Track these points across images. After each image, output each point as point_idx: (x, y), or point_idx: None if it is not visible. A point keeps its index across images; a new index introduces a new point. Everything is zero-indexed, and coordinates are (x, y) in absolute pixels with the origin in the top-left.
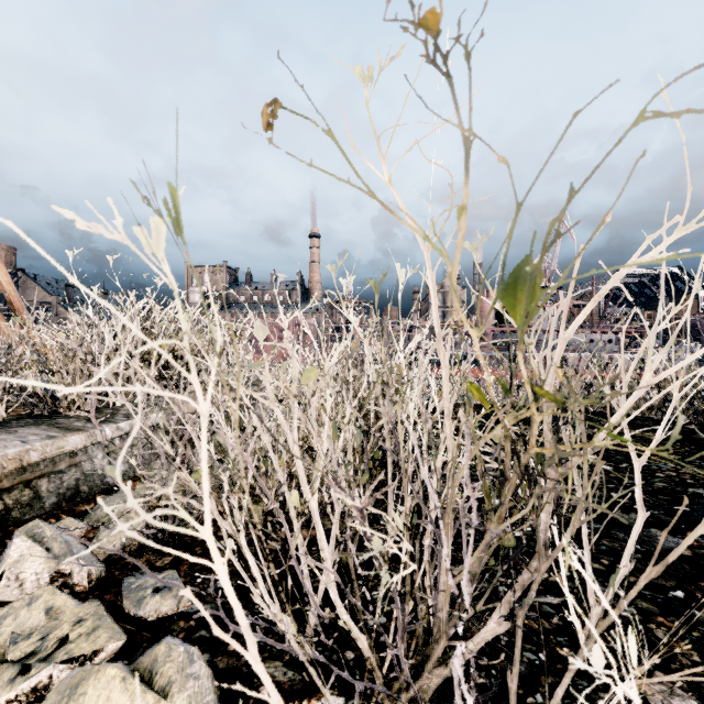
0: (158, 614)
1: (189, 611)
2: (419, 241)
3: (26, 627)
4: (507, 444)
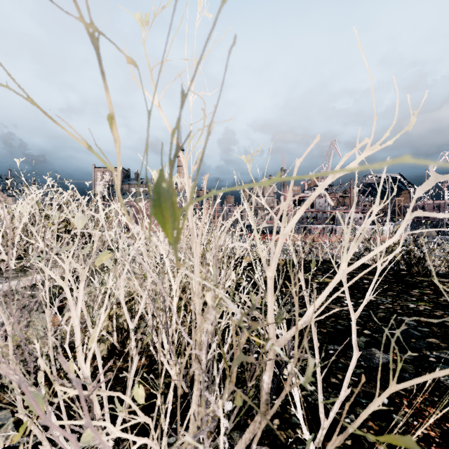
0: None
1: (16, 445)
2: (179, 153)
3: None
4: (233, 324)
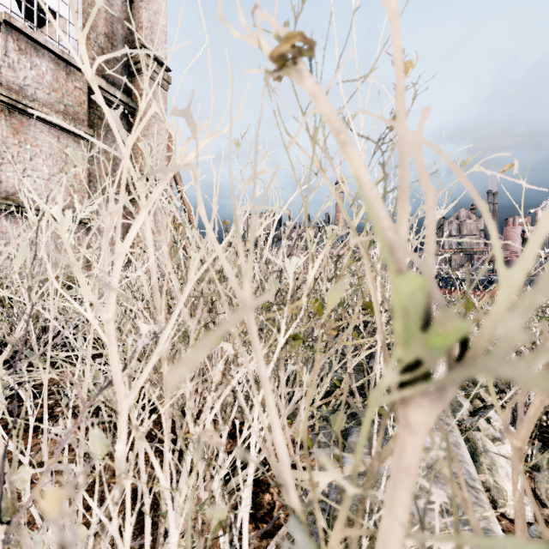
0: None
1: None
2: None
3: None
4: None
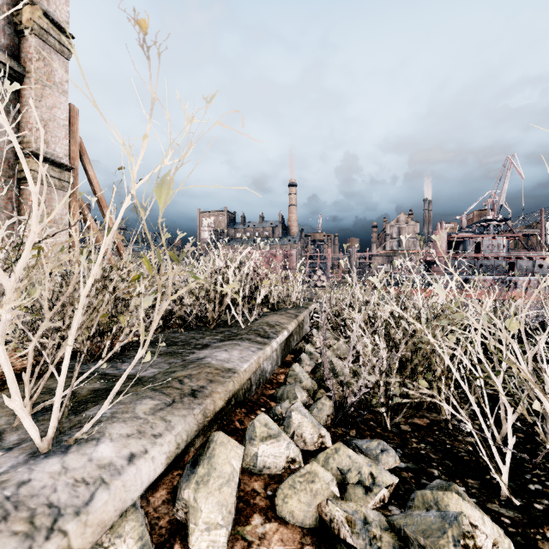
0: (388, 466)
1: (401, 466)
2: None
3: (343, 465)
4: None
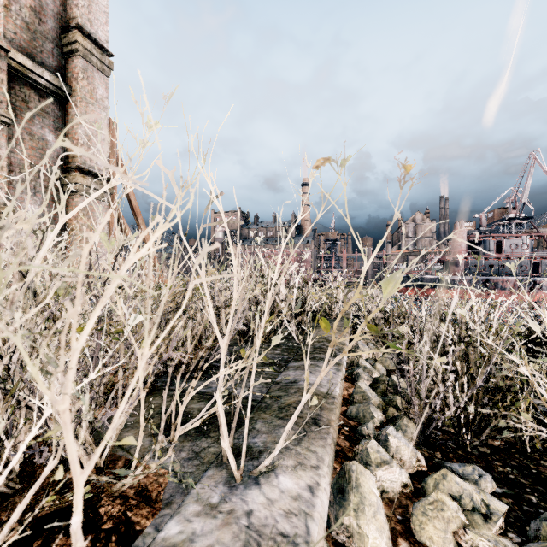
0: (488, 491)
1: (498, 491)
2: None
3: (454, 491)
4: None
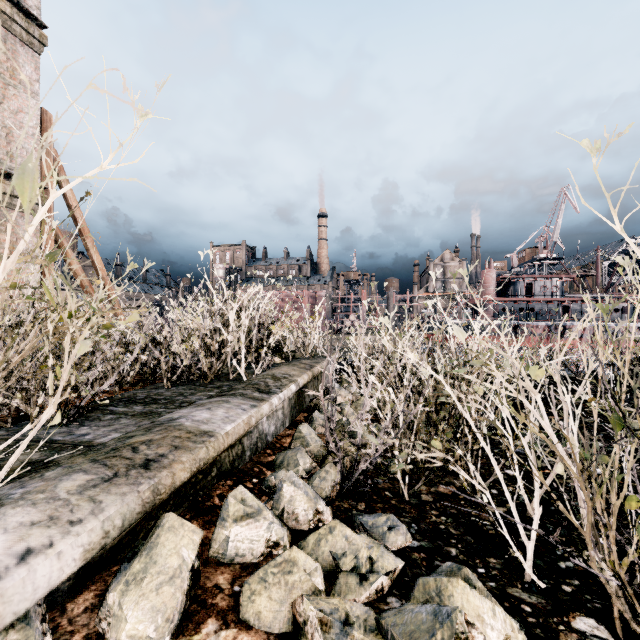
0: (397, 546)
1: (413, 545)
2: None
3: (338, 548)
4: None
